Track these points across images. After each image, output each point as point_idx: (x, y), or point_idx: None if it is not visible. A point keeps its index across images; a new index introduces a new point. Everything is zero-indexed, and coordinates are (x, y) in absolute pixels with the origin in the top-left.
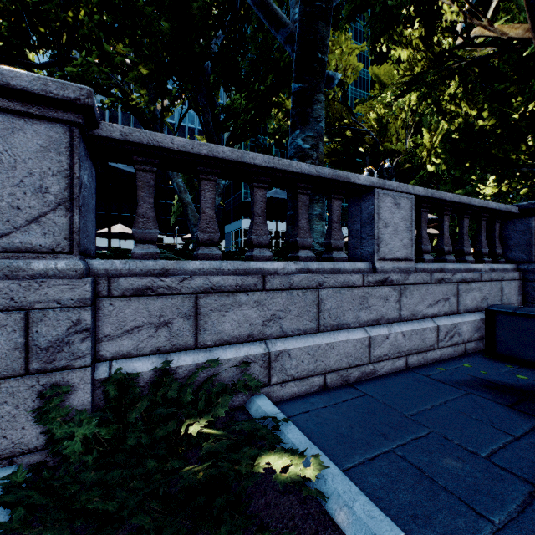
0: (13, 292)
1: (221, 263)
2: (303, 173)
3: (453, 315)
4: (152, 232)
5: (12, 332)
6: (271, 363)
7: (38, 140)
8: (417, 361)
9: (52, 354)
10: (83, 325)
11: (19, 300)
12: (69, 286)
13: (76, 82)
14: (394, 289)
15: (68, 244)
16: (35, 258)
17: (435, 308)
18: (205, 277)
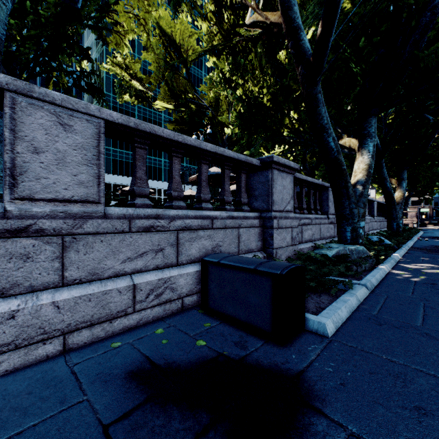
0: None
1: None
2: None
3: (170, 268)
4: None
5: None
6: None
7: None
8: (91, 336)
9: None
10: None
11: None
12: None
13: None
14: (49, 242)
15: None
16: None
17: (140, 262)
18: None
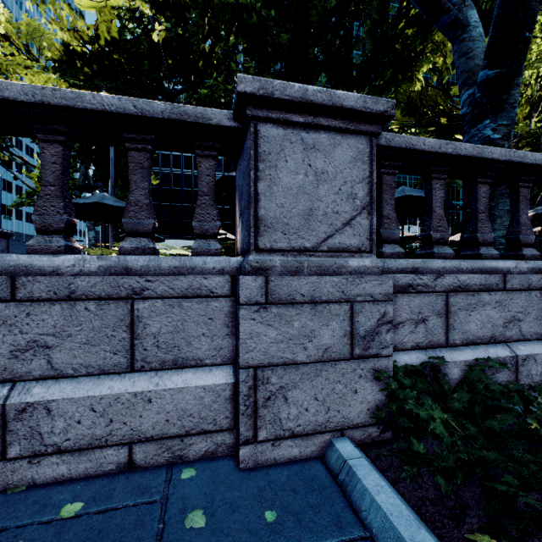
0: (343, 286)
1: (459, 262)
2: (536, 164)
3: None
4: (395, 233)
5: (342, 321)
6: (518, 367)
7: (350, 152)
8: None
9: (367, 342)
10: (387, 318)
11: (347, 293)
12: (378, 281)
13: (206, 103)
14: None
15: (368, 244)
16: (348, 257)
17: None
18: (453, 275)
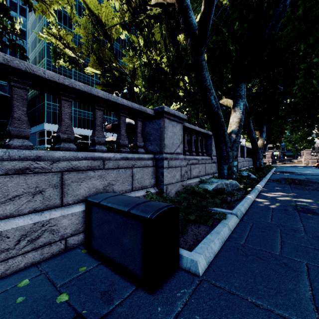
0: None
1: None
2: None
3: (52, 209)
4: None
5: None
6: None
7: None
8: None
9: None
10: None
11: None
12: None
13: None
14: None
15: None
16: None
17: (9, 207)
18: None
